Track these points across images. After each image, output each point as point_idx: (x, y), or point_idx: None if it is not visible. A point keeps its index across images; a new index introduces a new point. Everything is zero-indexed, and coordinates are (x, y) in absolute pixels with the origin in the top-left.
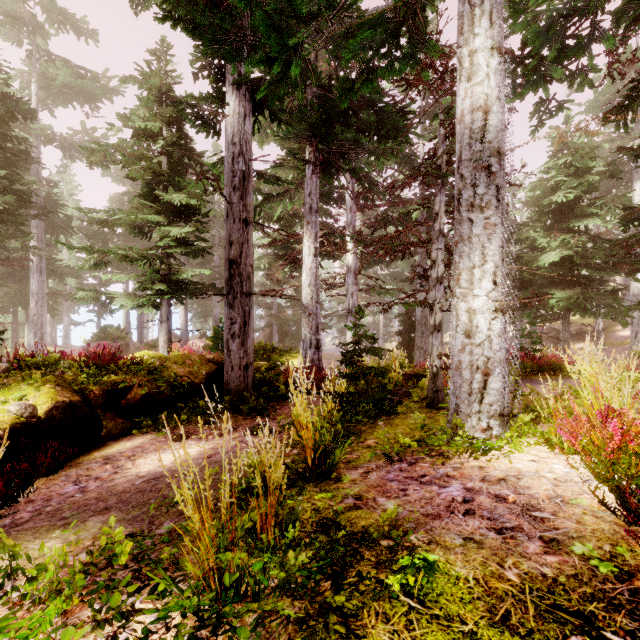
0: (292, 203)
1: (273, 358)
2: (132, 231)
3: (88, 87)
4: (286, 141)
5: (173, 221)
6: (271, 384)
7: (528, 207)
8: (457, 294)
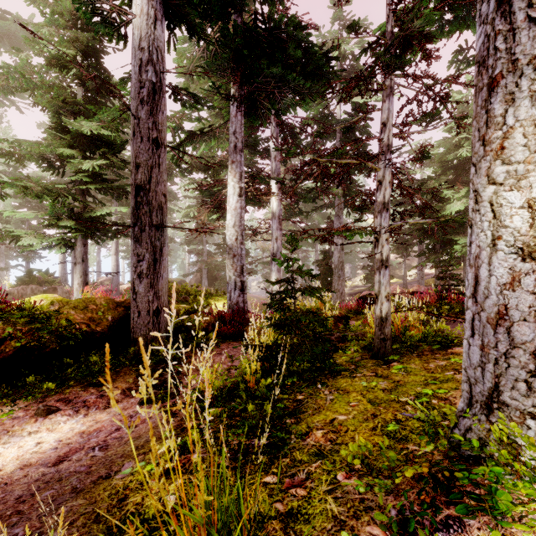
0: (216, 139)
1: (198, 301)
2: (40, 164)
3: (12, 29)
4: (209, 75)
5: (90, 158)
6: (190, 330)
7: (433, 163)
8: (498, 176)
